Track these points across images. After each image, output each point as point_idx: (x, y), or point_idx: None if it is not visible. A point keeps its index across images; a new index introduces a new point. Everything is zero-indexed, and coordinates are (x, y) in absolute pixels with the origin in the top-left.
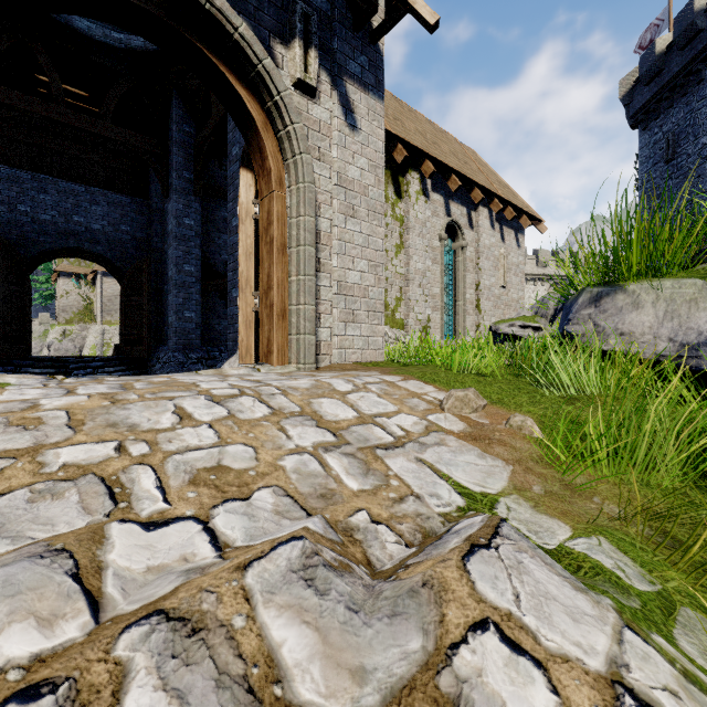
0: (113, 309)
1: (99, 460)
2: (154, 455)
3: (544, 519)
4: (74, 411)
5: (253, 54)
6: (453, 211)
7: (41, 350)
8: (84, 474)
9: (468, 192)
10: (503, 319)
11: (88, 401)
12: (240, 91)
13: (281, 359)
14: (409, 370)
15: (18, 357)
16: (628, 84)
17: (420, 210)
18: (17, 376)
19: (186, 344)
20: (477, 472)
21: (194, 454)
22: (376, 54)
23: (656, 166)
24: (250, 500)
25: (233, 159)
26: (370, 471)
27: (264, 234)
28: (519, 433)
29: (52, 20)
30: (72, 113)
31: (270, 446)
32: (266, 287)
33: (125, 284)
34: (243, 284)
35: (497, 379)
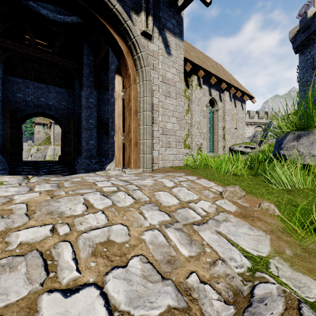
0: (58, 139)
1: (41, 238)
2: (72, 234)
3: (300, 276)
4: (30, 204)
5: (122, 18)
6: (212, 93)
7: (28, 157)
8: (31, 250)
9: (220, 84)
10: (235, 143)
11: (39, 196)
12: (115, 37)
13: (135, 166)
14: (198, 172)
15: (16, 161)
16: (293, 33)
17: (197, 93)
18: (9, 176)
19: (90, 155)
20: (251, 240)
21: (94, 232)
22: (179, 18)
23: (307, 71)
24: (127, 267)
25: (111, 71)
26: (192, 241)
27: (127, 106)
28: (267, 213)
29: (31, 10)
30: (40, 52)
31: (135, 225)
32: (128, 131)
33: (63, 128)
34: (117, 130)
35: (245, 178)
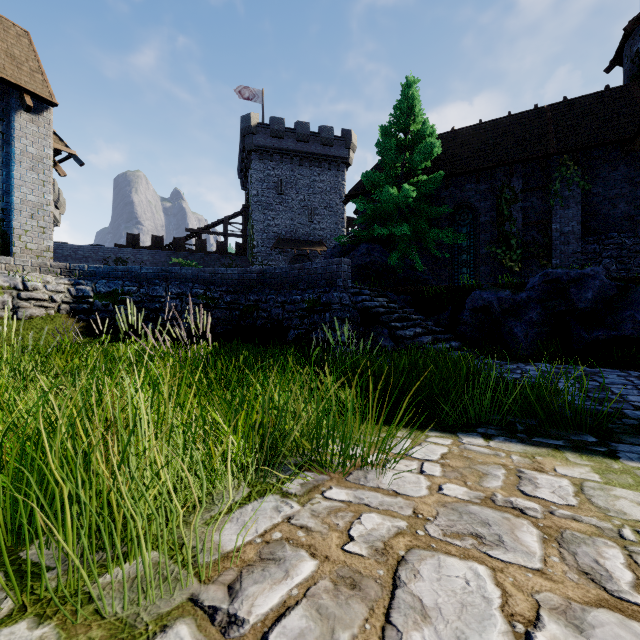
0: None
1: None
2: None
3: None
4: None
5: None
6: None
7: None
8: None
9: None
10: None
11: None
12: None
13: None
14: None
15: None
16: (255, 120)
17: None
18: None
19: None
20: None
21: None
22: None
23: (270, 190)
24: None
25: None
26: None
27: None
28: None
29: None
30: None
31: None
32: None
33: None
34: None
35: None
